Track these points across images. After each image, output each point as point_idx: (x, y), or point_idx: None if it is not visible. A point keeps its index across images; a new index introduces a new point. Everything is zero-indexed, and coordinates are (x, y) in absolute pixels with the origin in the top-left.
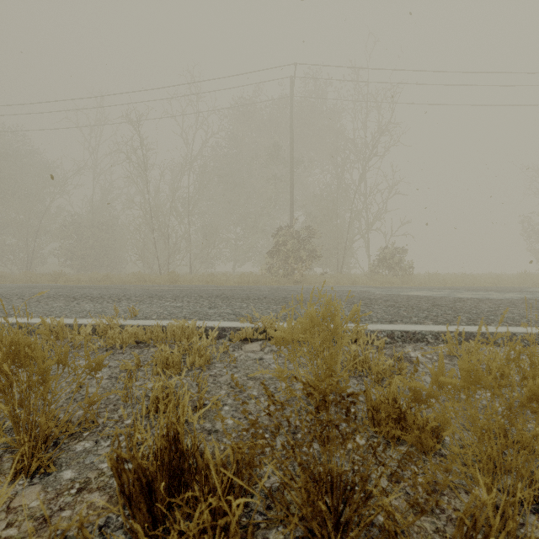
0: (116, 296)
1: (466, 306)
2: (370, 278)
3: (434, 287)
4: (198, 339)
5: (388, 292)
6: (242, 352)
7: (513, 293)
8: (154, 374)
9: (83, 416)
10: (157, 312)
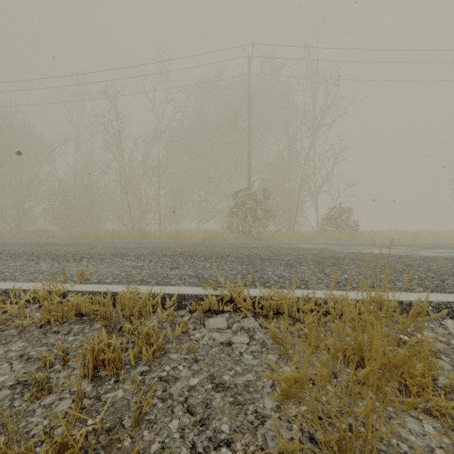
0: (80, 253)
1: (443, 266)
2: (320, 235)
3: (388, 244)
4: (151, 313)
5: (349, 250)
6: (204, 332)
7: None
8: (80, 377)
9: None
10: (114, 274)
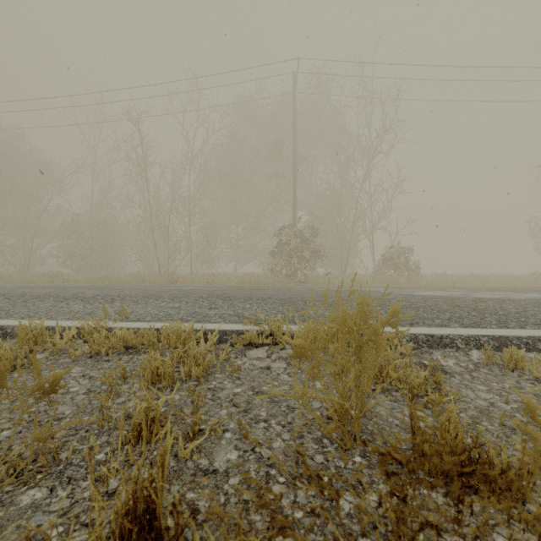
0: (110, 296)
1: (490, 306)
2: (376, 278)
3: (446, 287)
4: (195, 344)
5: (400, 292)
6: (245, 359)
7: (533, 293)
8: (141, 387)
9: (29, 458)
10: (152, 314)
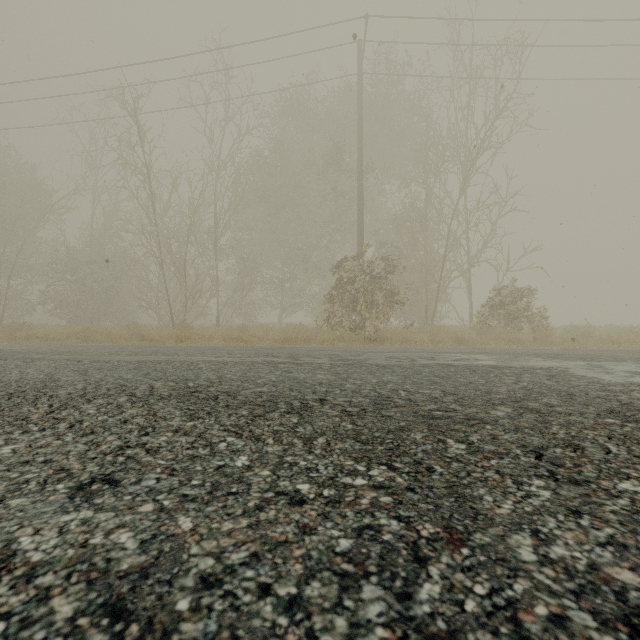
0: None
1: None
2: (481, 333)
3: None
4: None
5: (622, 376)
6: None
7: None
8: None
9: None
10: None
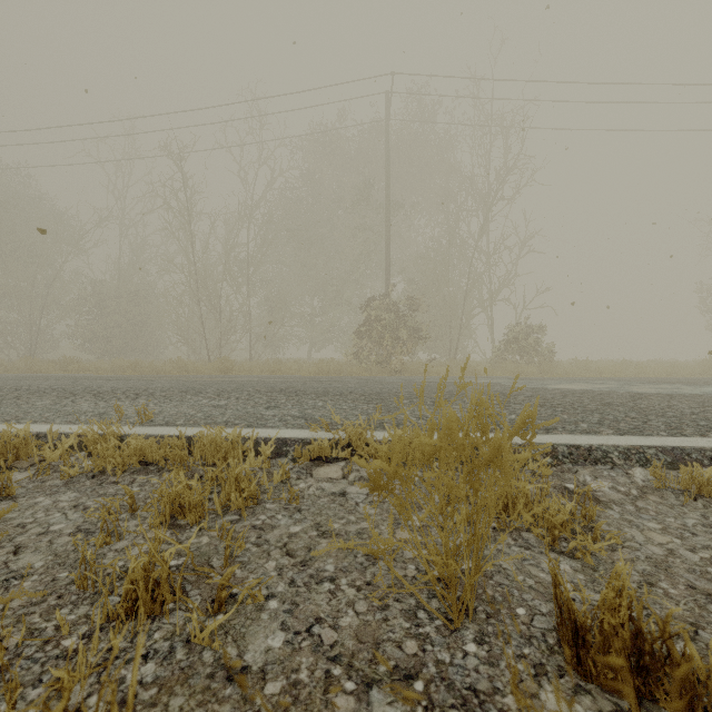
0: (135, 390)
1: (654, 405)
2: (496, 366)
3: (591, 378)
4: (241, 459)
5: (529, 385)
6: (311, 481)
7: (711, 386)
8: (155, 525)
9: None
10: (187, 415)
